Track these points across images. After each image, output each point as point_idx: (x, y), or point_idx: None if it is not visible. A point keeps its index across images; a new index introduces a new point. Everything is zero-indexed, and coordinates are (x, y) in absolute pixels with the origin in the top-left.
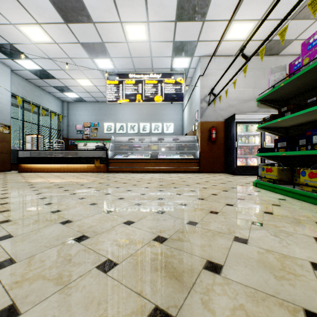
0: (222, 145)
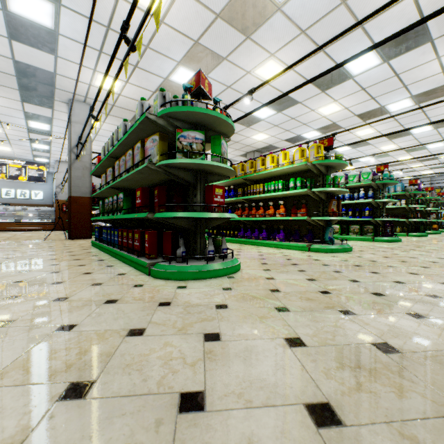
0: None
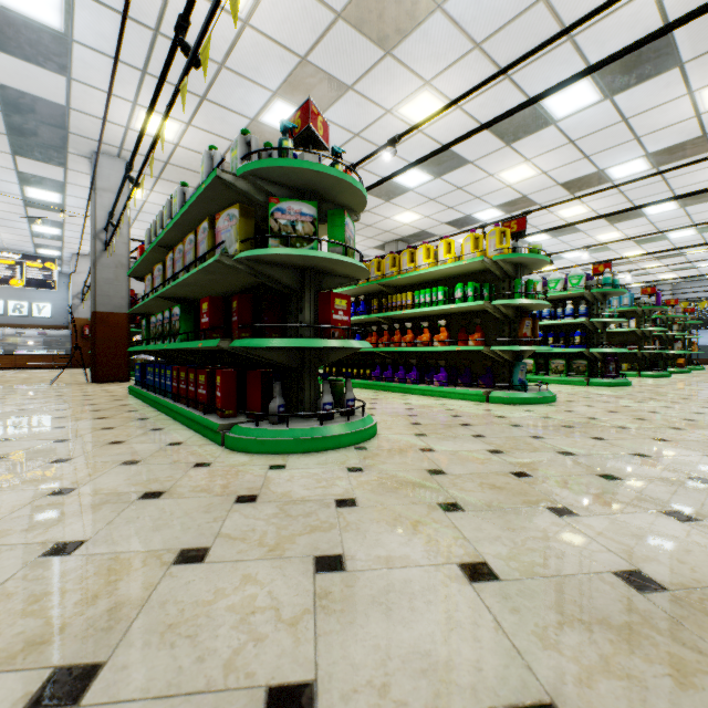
0: None
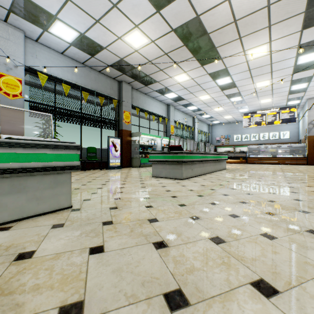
0: None
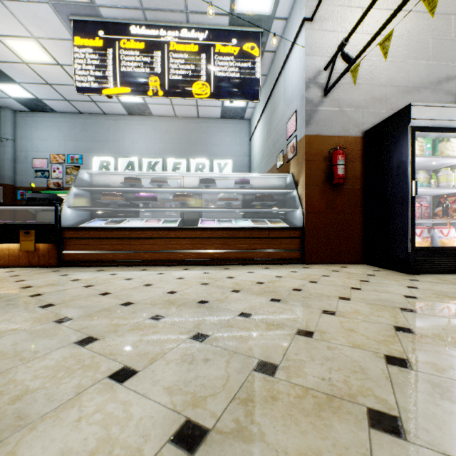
0: (358, 195)
